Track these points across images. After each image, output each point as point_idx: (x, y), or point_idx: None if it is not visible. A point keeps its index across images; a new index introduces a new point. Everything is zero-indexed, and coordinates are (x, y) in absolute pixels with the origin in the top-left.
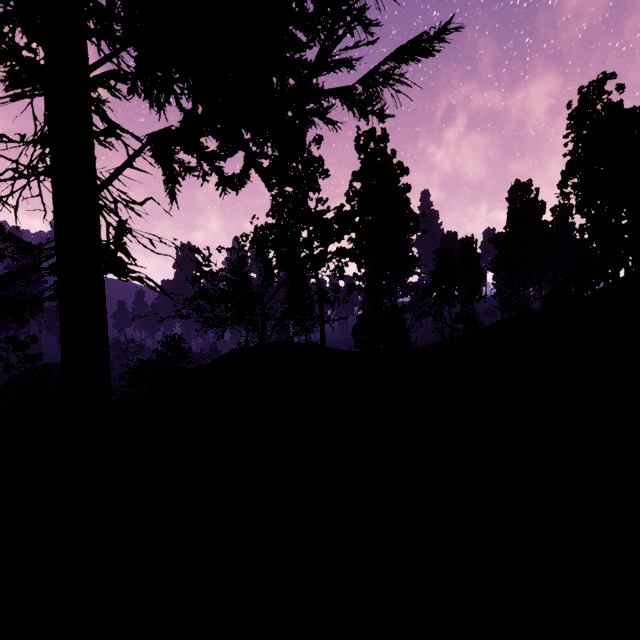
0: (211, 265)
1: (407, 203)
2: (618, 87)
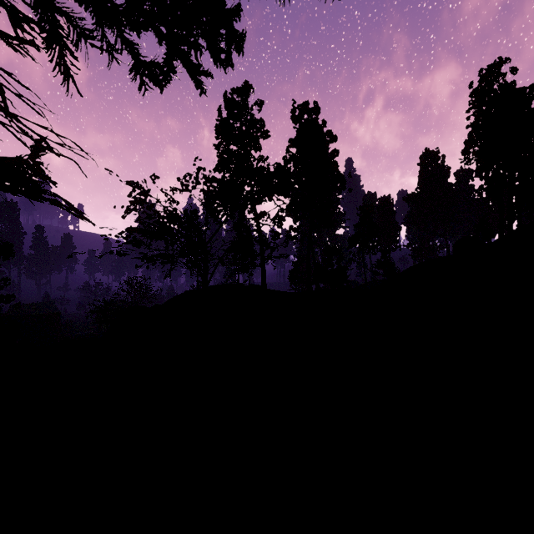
0: (146, 195)
1: (335, 166)
2: (512, 70)
